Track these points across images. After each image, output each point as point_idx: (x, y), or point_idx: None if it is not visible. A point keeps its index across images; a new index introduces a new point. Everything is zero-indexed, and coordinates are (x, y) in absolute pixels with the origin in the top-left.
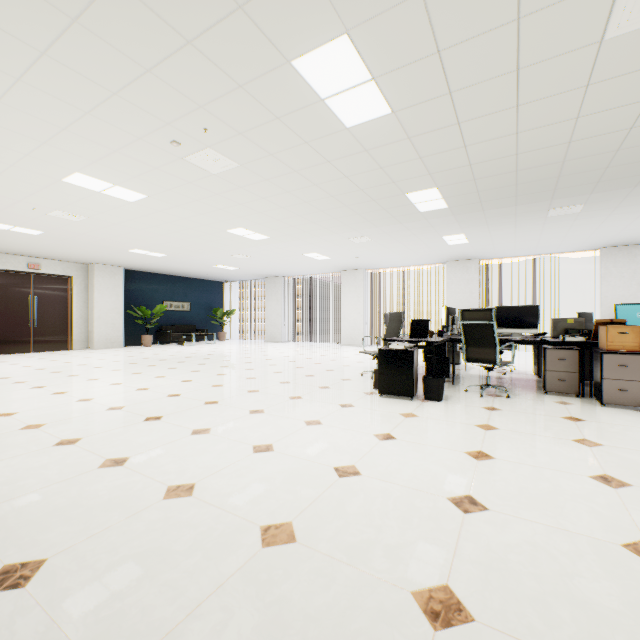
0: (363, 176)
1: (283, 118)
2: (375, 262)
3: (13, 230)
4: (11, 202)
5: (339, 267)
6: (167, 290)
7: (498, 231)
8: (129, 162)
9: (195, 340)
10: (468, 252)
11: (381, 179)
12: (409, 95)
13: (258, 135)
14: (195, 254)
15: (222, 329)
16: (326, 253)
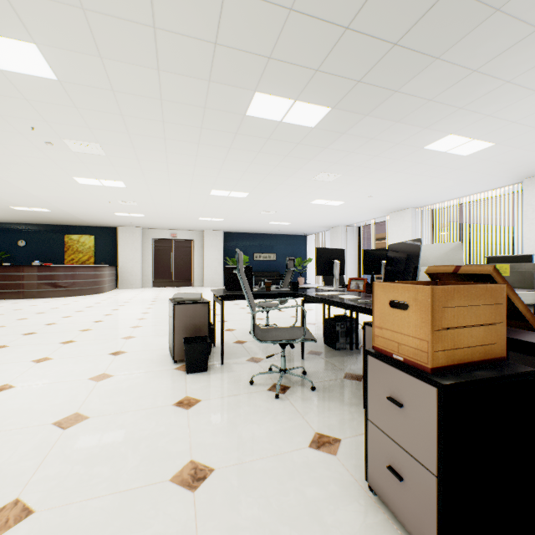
0: (171, 115)
1: (28, 97)
2: (407, 198)
3: (133, 216)
4: (98, 201)
5: (377, 210)
6: (257, 245)
7: (514, 110)
8: (69, 163)
9: (279, 283)
10: (533, 157)
11: (189, 110)
12: (0, 19)
13: (53, 117)
14: (237, 216)
15: (300, 275)
16: (328, 198)
